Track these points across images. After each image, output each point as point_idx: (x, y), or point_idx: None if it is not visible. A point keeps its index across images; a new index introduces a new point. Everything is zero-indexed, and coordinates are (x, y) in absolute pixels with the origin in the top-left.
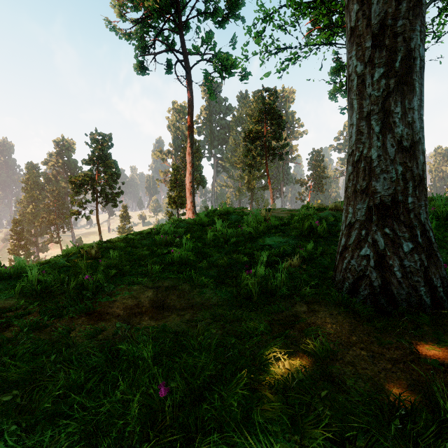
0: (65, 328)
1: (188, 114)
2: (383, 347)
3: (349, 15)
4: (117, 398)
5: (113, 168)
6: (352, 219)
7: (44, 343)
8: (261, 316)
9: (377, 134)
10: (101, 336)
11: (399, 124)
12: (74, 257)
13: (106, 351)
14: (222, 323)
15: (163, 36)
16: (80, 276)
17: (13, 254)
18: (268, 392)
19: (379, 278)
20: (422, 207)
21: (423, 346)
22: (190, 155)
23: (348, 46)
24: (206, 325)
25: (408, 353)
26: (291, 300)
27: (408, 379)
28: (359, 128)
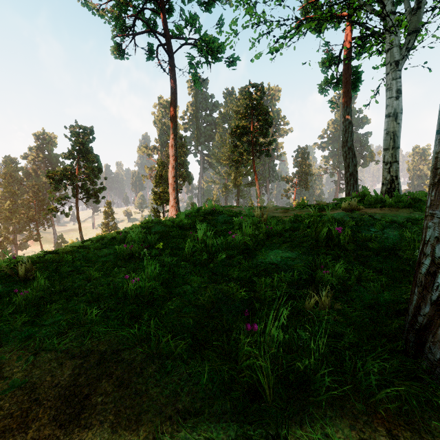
0: None
1: (171, 103)
2: None
3: None
4: None
5: (94, 162)
6: None
7: None
8: None
9: None
10: None
11: None
12: None
13: None
14: None
15: (144, 17)
16: None
17: None
18: None
19: None
20: None
21: None
22: (173, 148)
23: None
24: None
25: None
26: (343, 403)
27: None
28: None
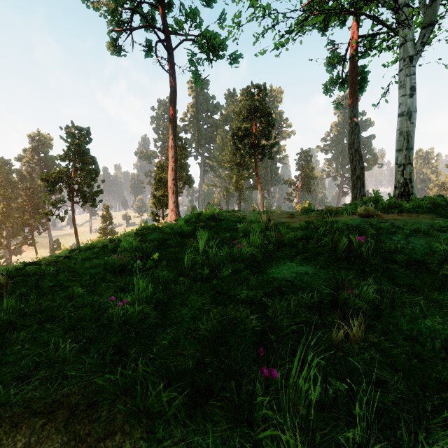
0: None
1: (170, 102)
2: None
3: None
4: None
5: (91, 165)
6: None
7: None
8: None
9: None
10: None
11: None
12: None
13: None
14: None
15: (142, 12)
16: None
17: None
18: None
19: None
20: None
21: None
22: (172, 149)
23: None
24: None
25: None
26: None
27: None
28: None
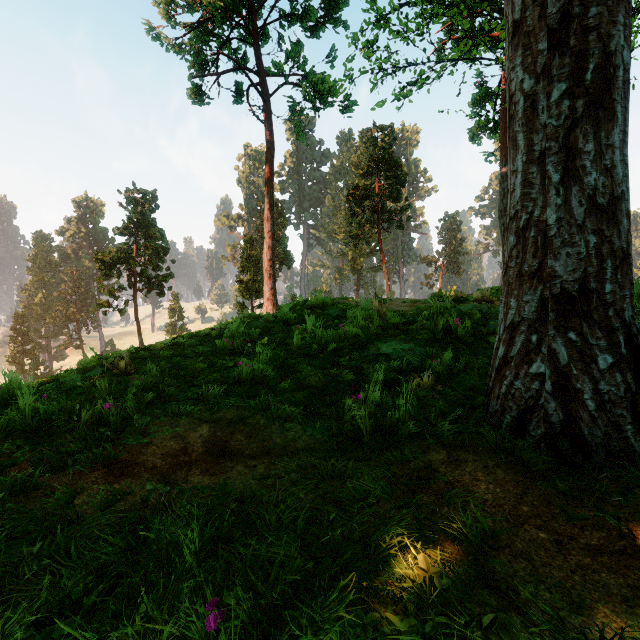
0: (66, 491)
1: (266, 162)
2: (574, 525)
3: (511, 3)
4: (136, 628)
5: (158, 240)
6: (516, 317)
7: (29, 518)
8: (376, 468)
9: (556, 186)
10: (124, 503)
11: (591, 170)
12: (94, 371)
13: (127, 532)
14: (316, 481)
15: (230, 48)
16: (98, 403)
17: (14, 364)
18: (391, 609)
19: (560, 411)
20: (626, 299)
21: (637, 525)
22: (268, 221)
23: (510, 50)
24: (290, 484)
25: (615, 536)
26: (421, 442)
27: (621, 585)
28: (527, 176)
